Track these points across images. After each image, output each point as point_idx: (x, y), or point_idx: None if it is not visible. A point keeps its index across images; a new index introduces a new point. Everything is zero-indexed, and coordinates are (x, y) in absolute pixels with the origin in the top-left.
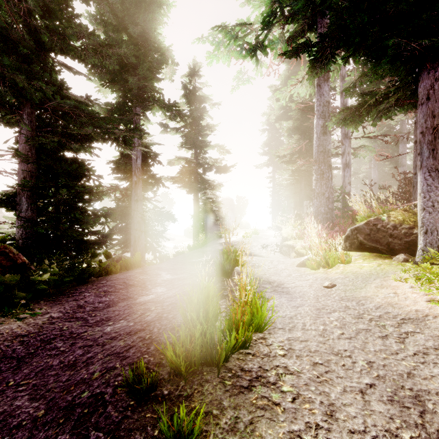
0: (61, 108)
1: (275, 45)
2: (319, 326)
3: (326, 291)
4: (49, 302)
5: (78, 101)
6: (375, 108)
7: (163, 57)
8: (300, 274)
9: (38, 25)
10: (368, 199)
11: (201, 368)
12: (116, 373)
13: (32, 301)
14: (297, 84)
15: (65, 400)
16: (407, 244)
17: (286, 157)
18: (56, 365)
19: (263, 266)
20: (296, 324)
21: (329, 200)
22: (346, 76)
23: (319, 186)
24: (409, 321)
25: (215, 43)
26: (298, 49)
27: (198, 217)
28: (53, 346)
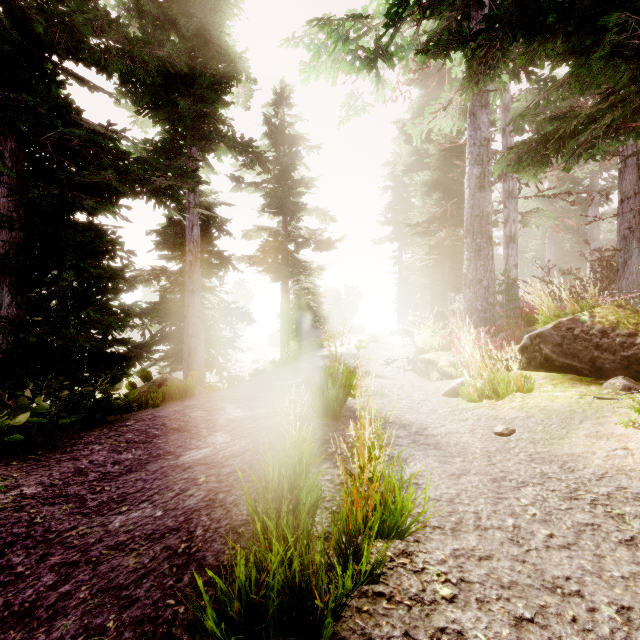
0: (67, 142)
1: (405, 53)
2: (506, 518)
3: (500, 441)
4: (28, 462)
5: (96, 133)
6: (573, 139)
7: (232, 67)
8: (450, 410)
9: (28, 7)
10: (556, 289)
11: (281, 637)
12: None
13: None
14: (440, 112)
15: None
16: (625, 361)
17: (420, 226)
18: None
19: (389, 395)
20: (463, 516)
21: (489, 291)
22: (510, 105)
23: (474, 270)
24: None
25: (313, 48)
26: (448, 42)
27: (288, 316)
28: (3, 563)
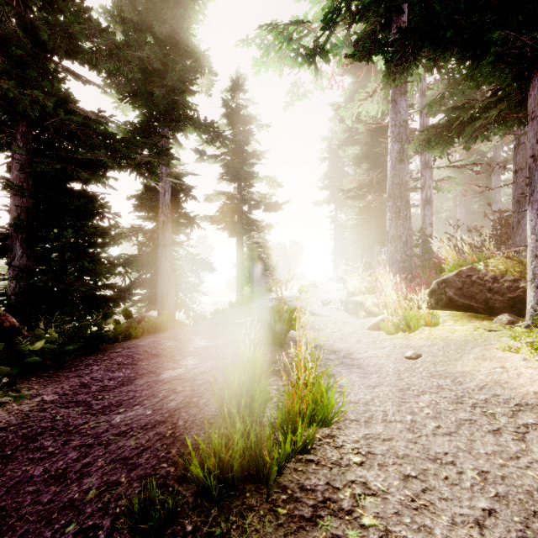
0: (66, 126)
1: (339, 50)
2: (406, 415)
3: (409, 363)
4: (44, 378)
5: (89, 118)
6: (470, 125)
7: (198, 63)
8: (372, 340)
9: (36, 19)
10: (459, 244)
11: (242, 485)
12: (119, 492)
13: (21, 377)
14: (367, 99)
15: (41, 537)
16: (511, 301)
17: (352, 191)
18: (38, 475)
19: (324, 329)
20: (374, 414)
21: (407, 245)
22: (426, 91)
23: (395, 228)
24: (527, 408)
25: (263, 47)
26: (370, 48)
27: (242, 266)
28: (38, 445)
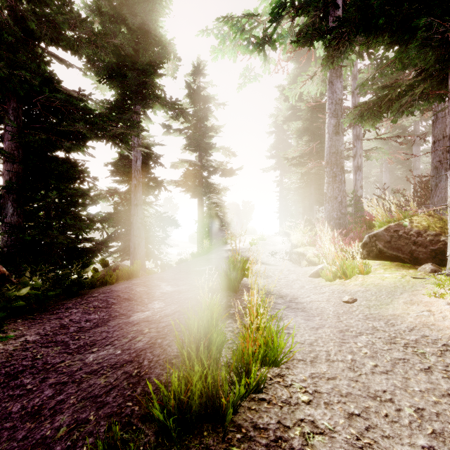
0: (51, 102)
1: (284, 39)
2: (347, 355)
3: (346, 307)
4: (28, 320)
5: (71, 96)
6: (397, 101)
7: (164, 50)
8: (314, 286)
9: (25, 11)
10: (387, 203)
11: (200, 424)
12: (87, 430)
13: (9, 319)
14: (308, 80)
15: None
16: (433, 253)
17: (295, 159)
18: (16, 412)
19: (272, 276)
20: (319, 353)
21: (342, 204)
22: (357, 75)
23: (332, 190)
24: None
25: (220, 36)
26: (312, 35)
27: (203, 222)
28: (18, 383)
